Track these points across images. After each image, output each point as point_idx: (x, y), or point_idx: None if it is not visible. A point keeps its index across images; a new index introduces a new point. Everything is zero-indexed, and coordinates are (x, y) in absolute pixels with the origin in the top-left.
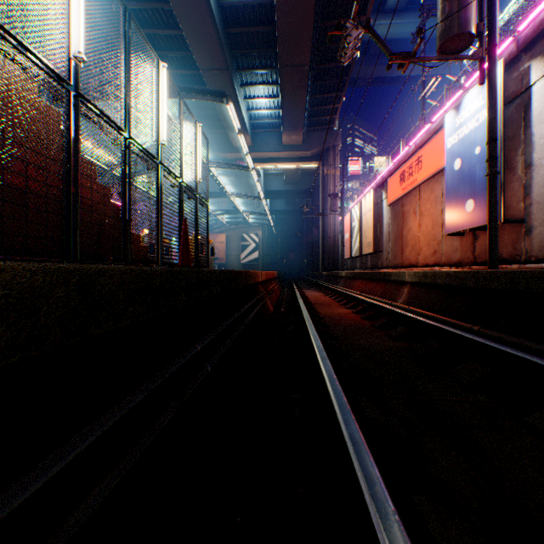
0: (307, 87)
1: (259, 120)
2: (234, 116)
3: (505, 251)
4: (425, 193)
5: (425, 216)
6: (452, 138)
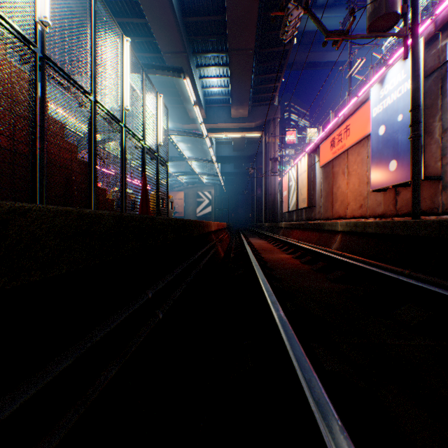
0: (252, 68)
1: (212, 96)
2: (190, 90)
3: (424, 204)
4: (352, 156)
5: (352, 175)
6: (377, 108)
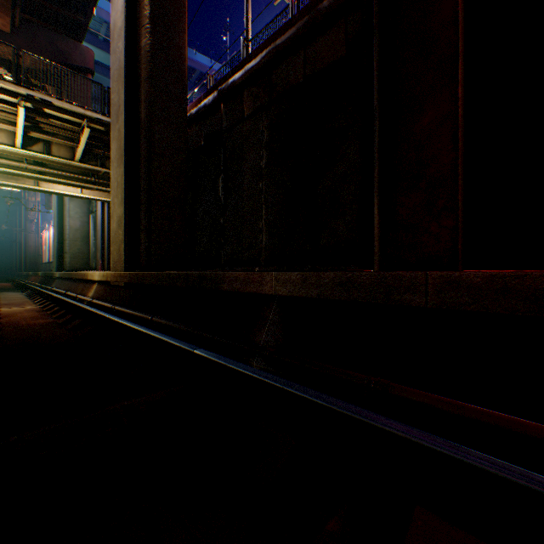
0: None
1: None
2: None
3: None
4: None
5: None
6: None
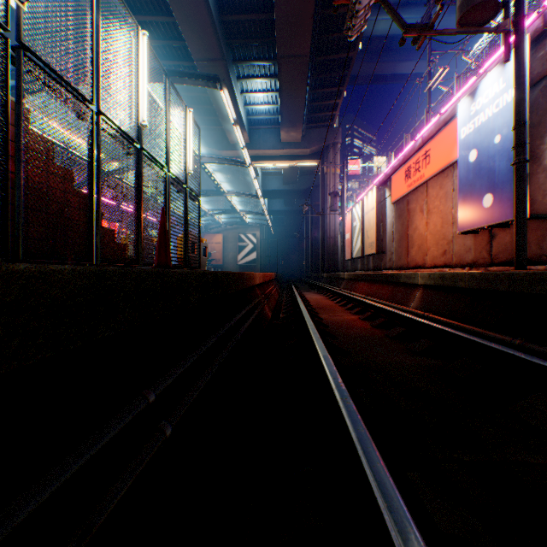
0: (306, 81)
1: (257, 116)
2: (228, 105)
3: (528, 250)
4: (433, 189)
5: (433, 214)
6: (467, 127)
